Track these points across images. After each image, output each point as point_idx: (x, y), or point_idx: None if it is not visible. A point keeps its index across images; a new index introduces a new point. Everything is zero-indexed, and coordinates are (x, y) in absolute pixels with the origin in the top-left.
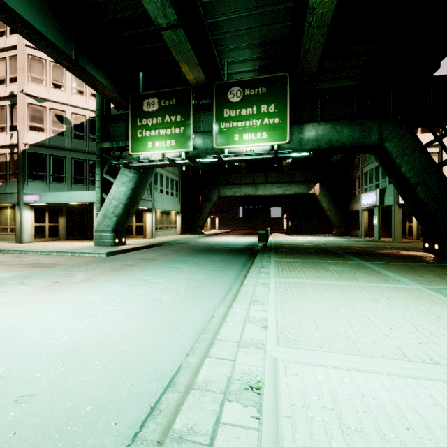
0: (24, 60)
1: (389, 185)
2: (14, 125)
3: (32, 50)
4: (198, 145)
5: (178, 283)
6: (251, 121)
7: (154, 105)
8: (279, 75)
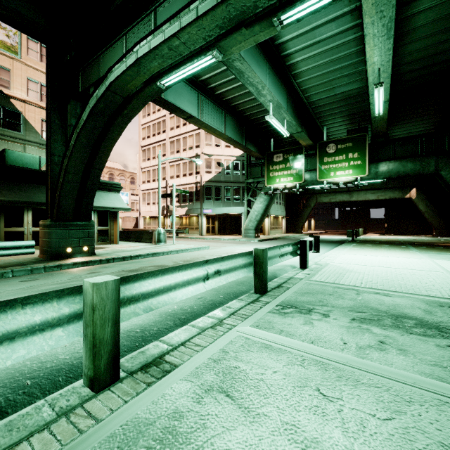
0: (203, 135)
1: None
2: (197, 171)
3: None
4: (307, 179)
5: None
6: (342, 164)
7: (280, 158)
8: (360, 135)
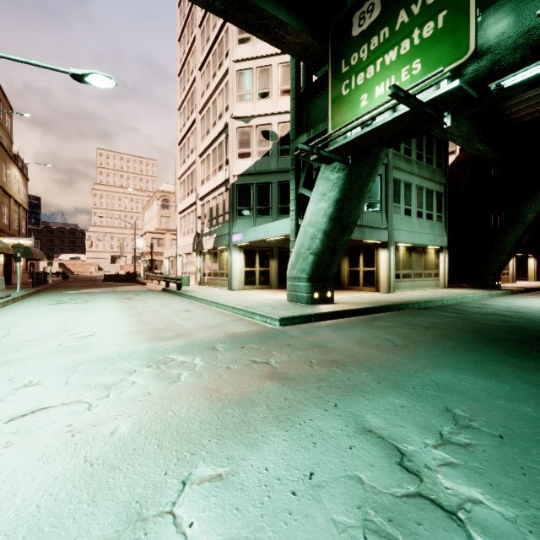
0: (233, 80)
1: None
2: (227, 158)
3: (240, 64)
4: (496, 37)
5: None
6: None
7: (373, 11)
8: None
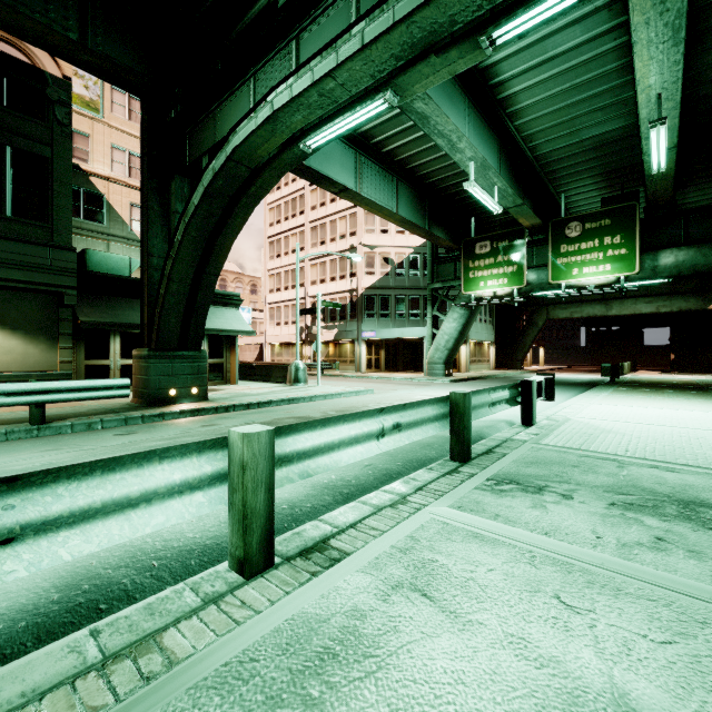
0: (361, 216)
1: None
2: (353, 272)
3: None
4: (532, 281)
5: None
6: (592, 255)
7: (486, 248)
8: (625, 205)
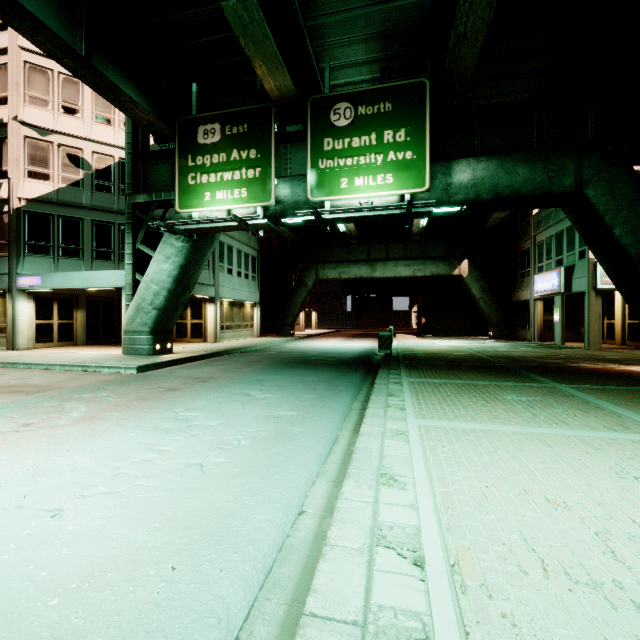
0: (18, 70)
1: (580, 261)
2: (4, 170)
3: (31, 55)
4: (284, 197)
5: (242, 428)
6: (368, 157)
7: (215, 134)
8: (412, 82)
